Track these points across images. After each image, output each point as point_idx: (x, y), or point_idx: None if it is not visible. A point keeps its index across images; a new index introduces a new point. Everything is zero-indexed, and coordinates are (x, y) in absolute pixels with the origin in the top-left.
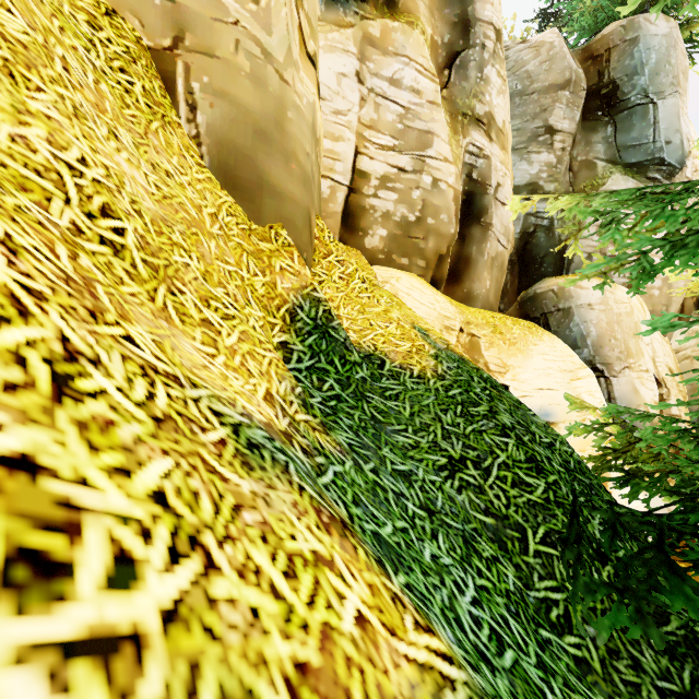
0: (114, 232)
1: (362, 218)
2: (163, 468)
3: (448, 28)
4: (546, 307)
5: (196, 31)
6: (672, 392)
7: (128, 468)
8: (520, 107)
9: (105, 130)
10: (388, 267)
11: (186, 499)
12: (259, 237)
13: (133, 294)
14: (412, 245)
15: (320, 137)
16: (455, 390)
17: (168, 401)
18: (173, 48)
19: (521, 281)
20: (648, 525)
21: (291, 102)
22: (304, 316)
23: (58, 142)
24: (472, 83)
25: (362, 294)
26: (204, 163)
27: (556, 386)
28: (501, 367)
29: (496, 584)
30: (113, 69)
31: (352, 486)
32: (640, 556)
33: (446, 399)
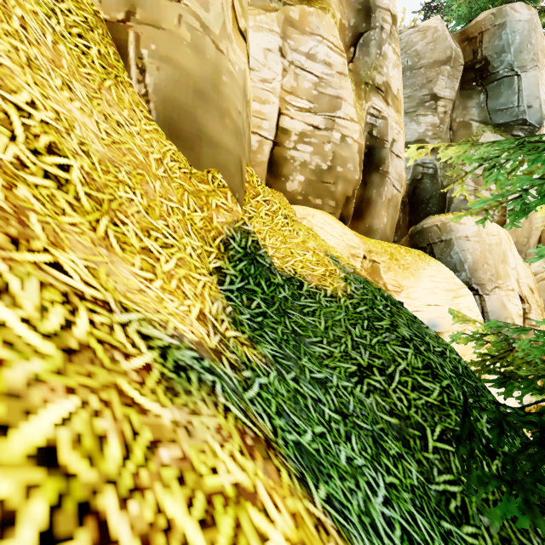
0: (59, 167)
1: (284, 167)
2: (62, 411)
3: (353, 14)
4: (431, 239)
5: (145, 6)
6: (532, 307)
7: (6, 421)
8: (410, 79)
9: (59, 82)
10: (305, 206)
11: (86, 449)
12: (198, 180)
13: (74, 224)
14: (324, 188)
15: (250, 99)
16: (362, 307)
17: (90, 328)
18: (125, 21)
19: (411, 218)
20: (529, 424)
21: (225, 68)
22: (235, 245)
23: (8, 86)
24: (373, 58)
25: (284, 227)
26: (152, 117)
27: (441, 302)
28: (397, 287)
29: (402, 480)
30: (71, 34)
31: (275, 396)
32: (524, 452)
33: (354, 315)
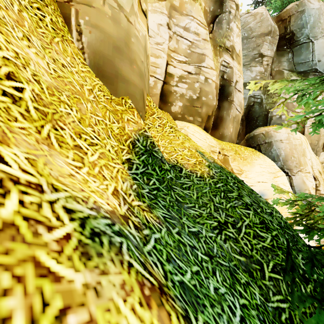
0: (14, 89)
1: (170, 97)
2: None
3: (212, 3)
4: (259, 141)
5: None
6: (321, 183)
7: None
8: (246, 44)
9: (20, 34)
10: (183, 121)
11: None
12: (116, 103)
13: (23, 128)
14: (194, 110)
15: (149, 54)
16: (220, 184)
17: (18, 208)
18: (69, 1)
19: (246, 129)
20: None
21: (133, 33)
22: (139, 145)
23: None
24: (224, 30)
25: (170, 134)
26: (86, 63)
27: (267, 180)
28: (239, 171)
29: (250, 301)
30: (32, 7)
31: (166, 247)
32: None
33: (215, 189)
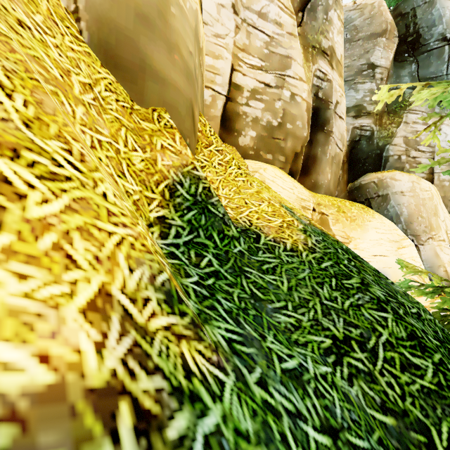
0: None
1: (236, 122)
2: None
3: None
4: (369, 194)
5: None
6: None
7: None
8: (349, 50)
9: None
10: (256, 160)
11: None
12: (141, 117)
13: None
14: (275, 144)
15: (203, 48)
16: (327, 262)
17: None
18: None
19: (349, 176)
20: None
21: None
22: (183, 192)
23: None
24: (319, 23)
25: (237, 178)
26: (83, 38)
27: (387, 253)
28: (345, 238)
29: None
30: None
31: None
32: None
33: (319, 271)
